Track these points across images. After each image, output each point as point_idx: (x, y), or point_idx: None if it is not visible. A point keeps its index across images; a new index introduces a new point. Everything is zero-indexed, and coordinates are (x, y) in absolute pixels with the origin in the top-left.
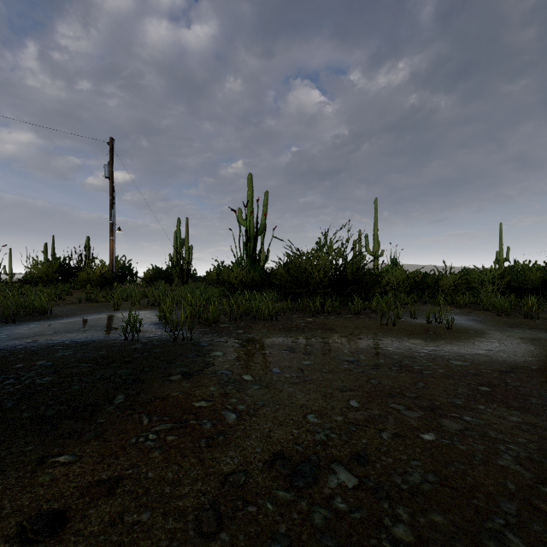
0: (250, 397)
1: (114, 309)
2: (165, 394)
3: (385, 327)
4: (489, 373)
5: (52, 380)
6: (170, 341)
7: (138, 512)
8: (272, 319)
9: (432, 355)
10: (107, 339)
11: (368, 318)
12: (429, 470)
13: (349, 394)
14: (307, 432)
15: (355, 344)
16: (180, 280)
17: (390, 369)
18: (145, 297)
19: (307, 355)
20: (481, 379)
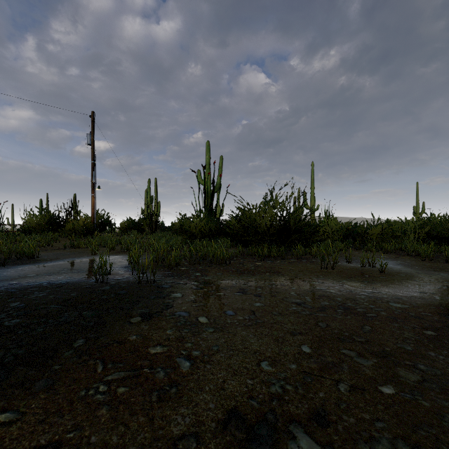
0: (205, 341)
1: (91, 254)
2: (123, 337)
3: (325, 271)
4: (429, 316)
5: (19, 322)
6: (135, 283)
7: None
8: (226, 263)
9: (372, 298)
10: (80, 281)
11: (309, 262)
12: (397, 435)
13: (300, 338)
14: (261, 382)
15: (300, 286)
16: (150, 230)
17: (335, 311)
18: (120, 244)
19: (257, 297)
20: (424, 322)
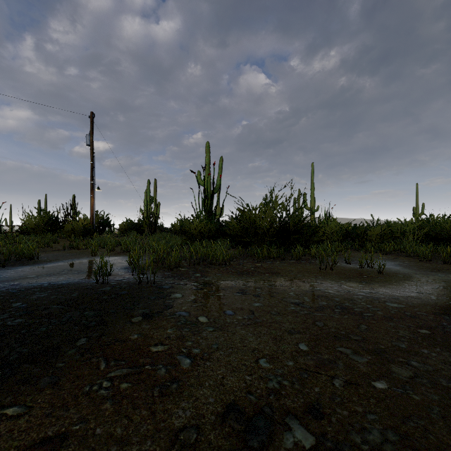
0: (205, 339)
1: (91, 255)
2: (125, 336)
3: (324, 271)
4: (425, 316)
5: (22, 322)
6: (136, 284)
7: None
8: (225, 264)
9: (370, 298)
10: (81, 282)
11: (309, 263)
12: (388, 426)
13: (297, 337)
14: (259, 378)
15: (299, 286)
16: (149, 231)
17: (333, 311)
18: (120, 245)
19: (257, 297)
20: (419, 321)
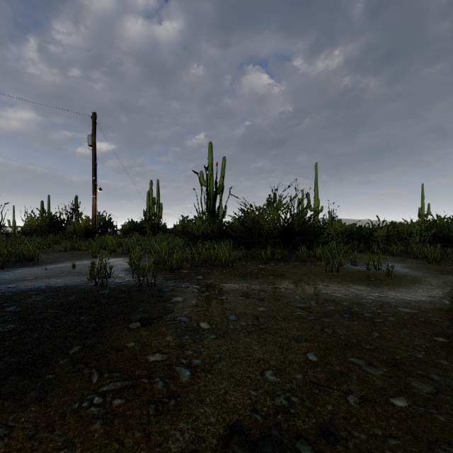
0: (206, 348)
1: (92, 257)
2: (121, 344)
3: (330, 274)
4: (440, 322)
5: (14, 328)
6: (136, 287)
7: None
8: (228, 266)
9: (379, 302)
10: (79, 285)
11: (314, 265)
12: None
13: (305, 345)
14: (265, 394)
15: (304, 290)
16: (152, 232)
17: (341, 317)
18: (121, 246)
19: (261, 301)
20: (434, 328)
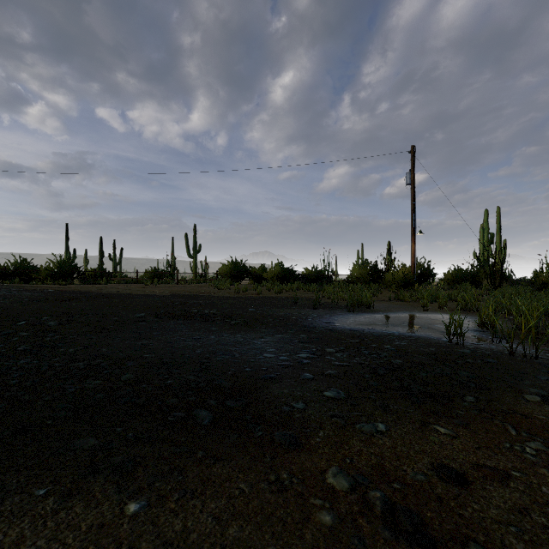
0: None
1: (422, 310)
2: (525, 412)
3: None
4: None
5: (402, 363)
6: (504, 353)
7: (546, 518)
8: None
9: None
10: (429, 338)
11: None
12: None
13: None
14: None
15: None
16: (491, 283)
17: None
18: (449, 300)
19: None
20: None
